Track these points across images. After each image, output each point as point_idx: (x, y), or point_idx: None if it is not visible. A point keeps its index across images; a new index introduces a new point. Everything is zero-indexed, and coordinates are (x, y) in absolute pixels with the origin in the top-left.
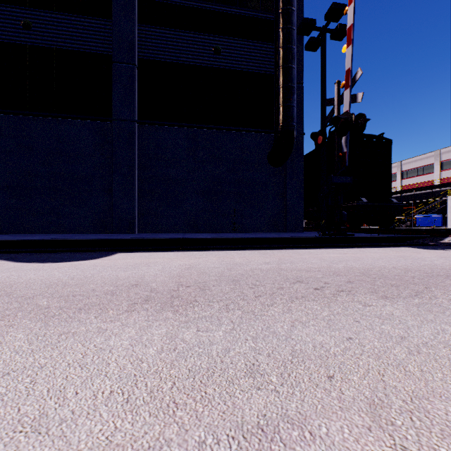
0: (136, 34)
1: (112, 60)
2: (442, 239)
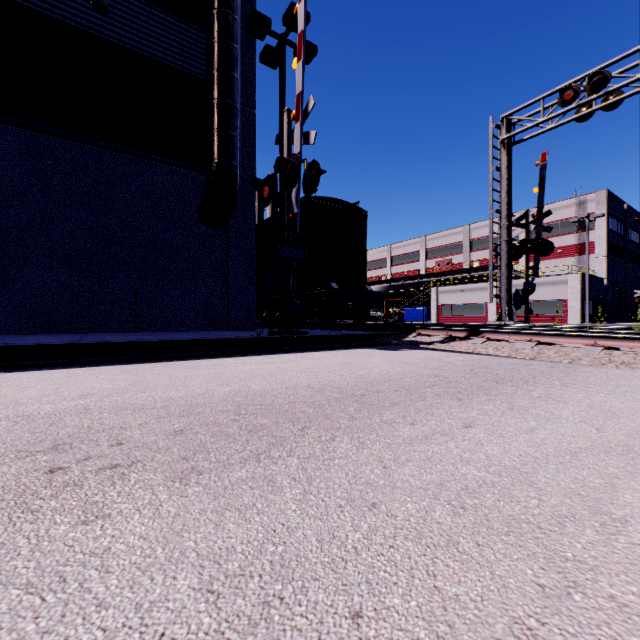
0: None
1: None
2: (406, 337)
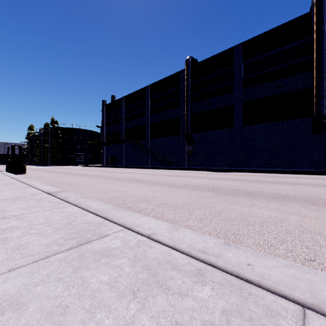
0: (242, 94)
1: (233, 107)
2: None
